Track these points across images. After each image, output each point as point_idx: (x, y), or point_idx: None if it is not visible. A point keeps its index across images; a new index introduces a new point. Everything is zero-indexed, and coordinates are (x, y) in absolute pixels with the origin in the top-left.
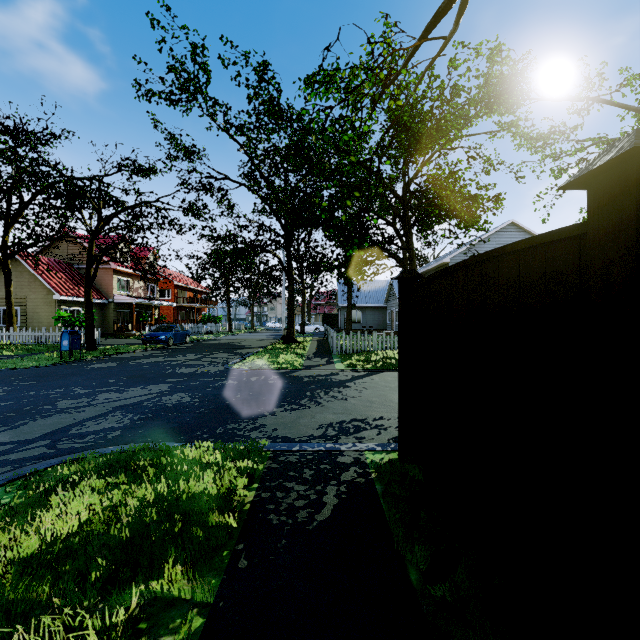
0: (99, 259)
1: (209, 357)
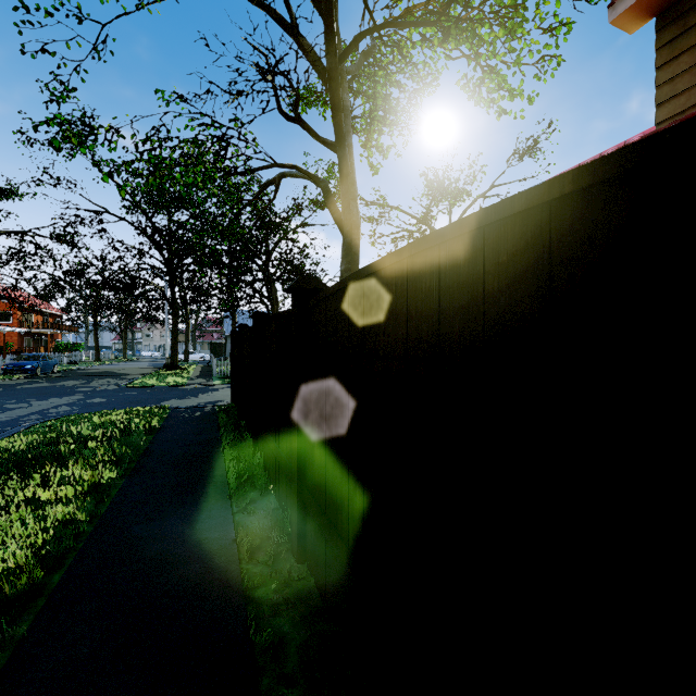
0: None
1: (97, 382)
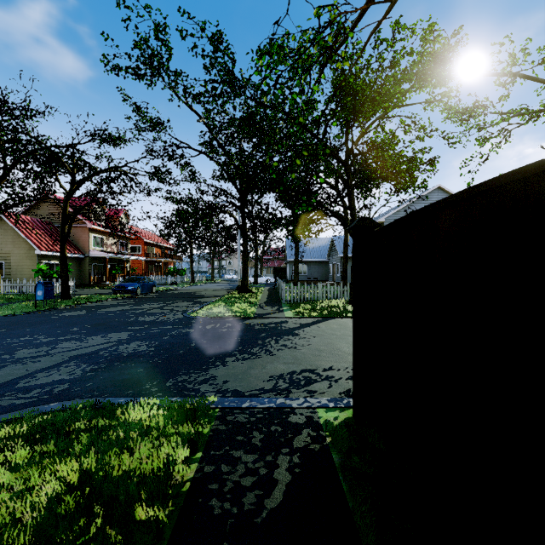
0: (72, 217)
1: (171, 306)
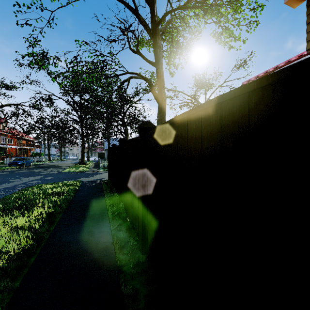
0: None
1: (49, 169)
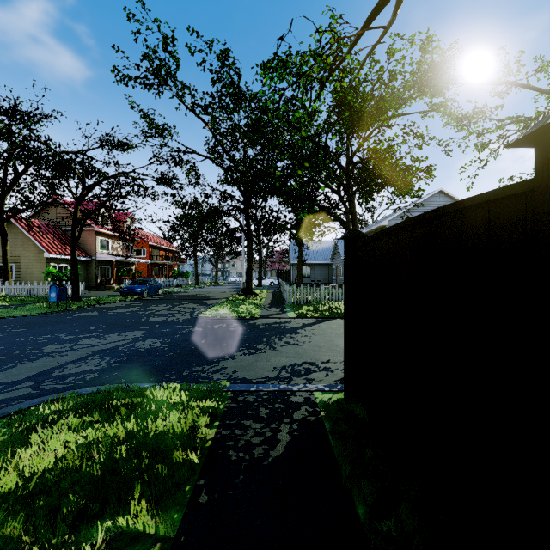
0: (83, 222)
1: (178, 307)
